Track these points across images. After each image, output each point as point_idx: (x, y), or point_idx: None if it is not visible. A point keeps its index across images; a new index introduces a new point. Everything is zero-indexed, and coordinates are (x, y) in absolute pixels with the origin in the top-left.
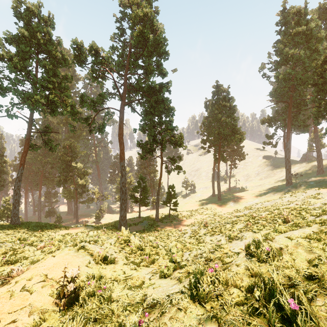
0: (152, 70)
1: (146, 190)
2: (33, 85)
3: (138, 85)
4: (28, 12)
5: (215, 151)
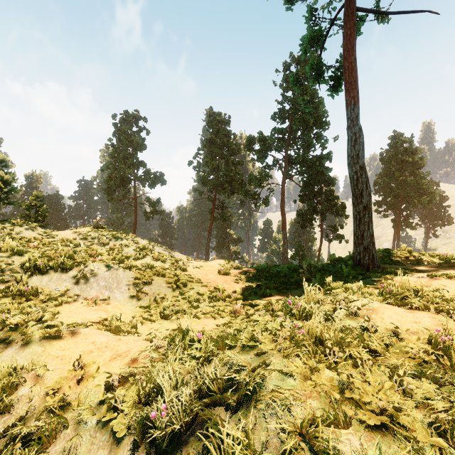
0: (312, 146)
1: (305, 259)
2: (218, 173)
3: (297, 158)
4: (216, 121)
5: (395, 216)
